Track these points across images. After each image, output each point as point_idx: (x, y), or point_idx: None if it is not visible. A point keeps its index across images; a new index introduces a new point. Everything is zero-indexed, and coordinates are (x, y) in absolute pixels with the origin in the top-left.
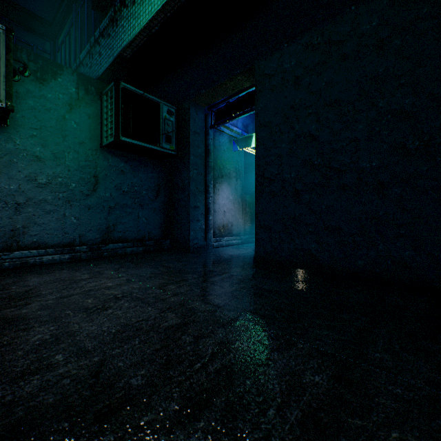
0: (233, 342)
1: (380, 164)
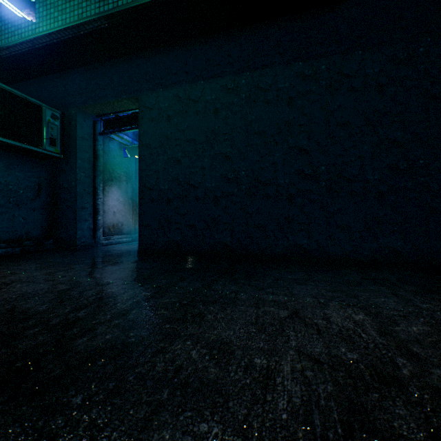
0: (106, 290)
1: (216, 185)
